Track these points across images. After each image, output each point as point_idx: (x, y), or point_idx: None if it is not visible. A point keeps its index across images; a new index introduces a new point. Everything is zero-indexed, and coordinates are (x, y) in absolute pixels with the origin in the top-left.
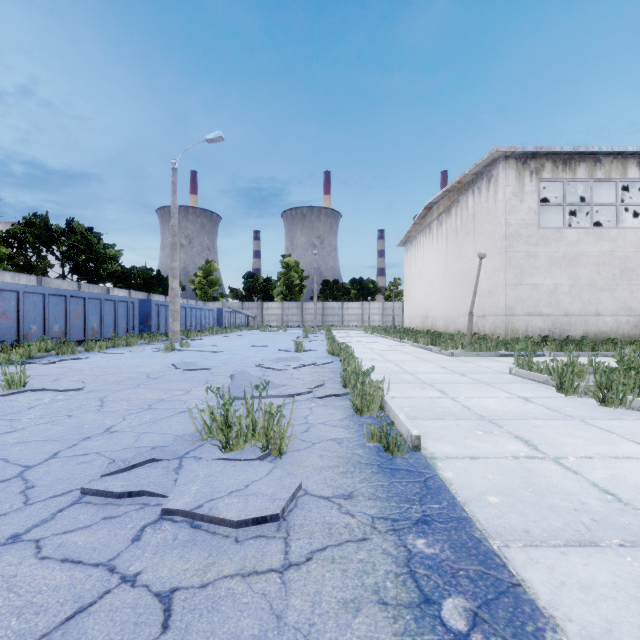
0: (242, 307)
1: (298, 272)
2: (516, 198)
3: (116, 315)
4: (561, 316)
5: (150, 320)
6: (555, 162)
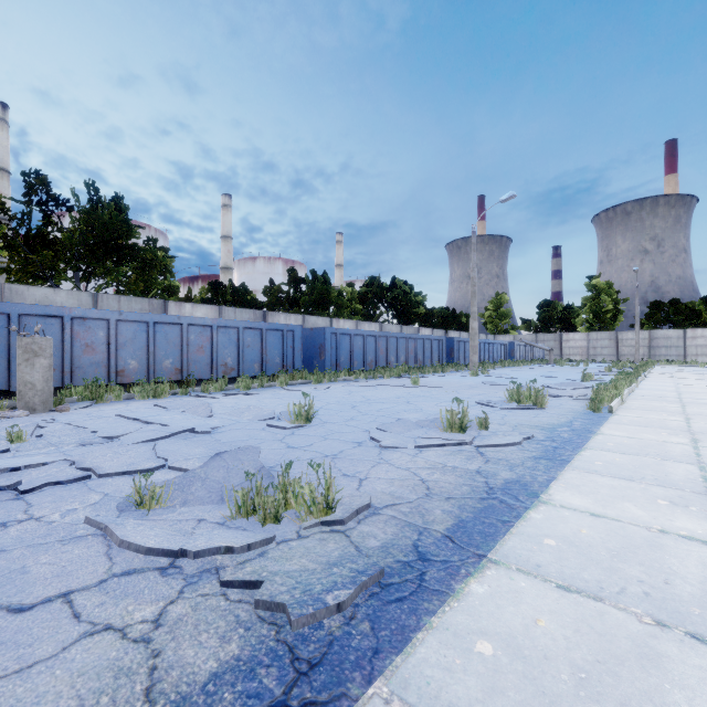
0: (536, 340)
1: (610, 295)
2: None
3: (432, 350)
4: None
5: (453, 354)
6: None
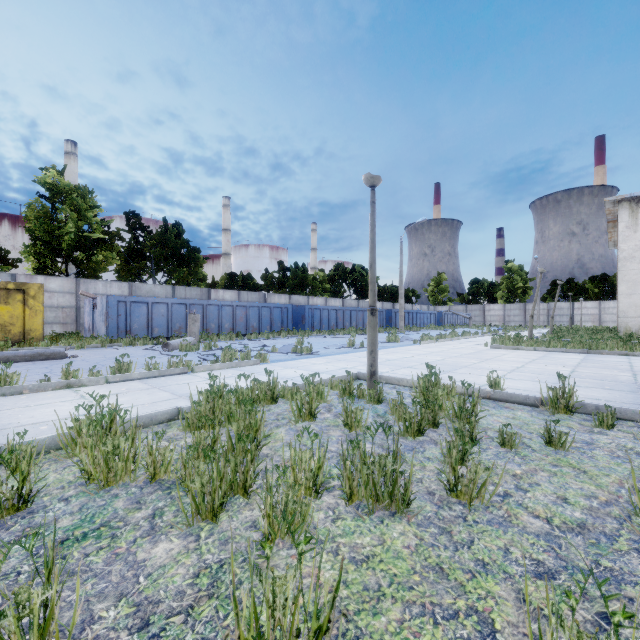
0: (466, 309)
1: (521, 275)
2: (629, 230)
3: None
4: None
5: (391, 320)
6: None
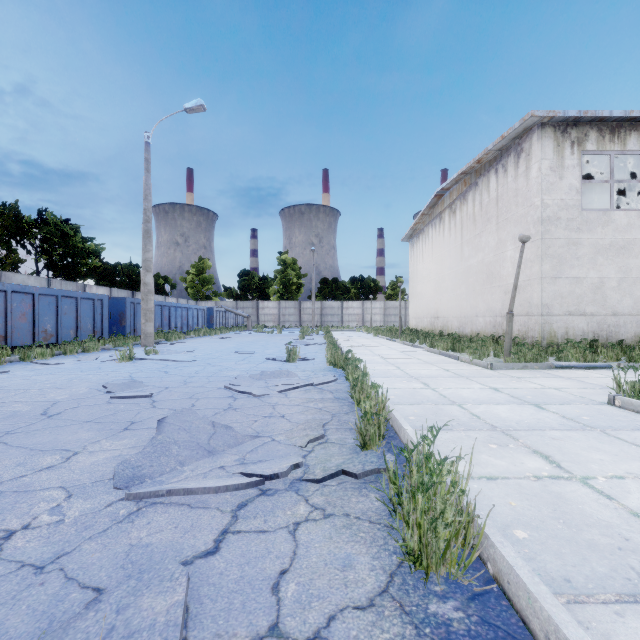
0: (236, 306)
1: (295, 270)
2: (554, 174)
3: (78, 315)
4: (608, 316)
5: (124, 320)
6: (601, 131)
